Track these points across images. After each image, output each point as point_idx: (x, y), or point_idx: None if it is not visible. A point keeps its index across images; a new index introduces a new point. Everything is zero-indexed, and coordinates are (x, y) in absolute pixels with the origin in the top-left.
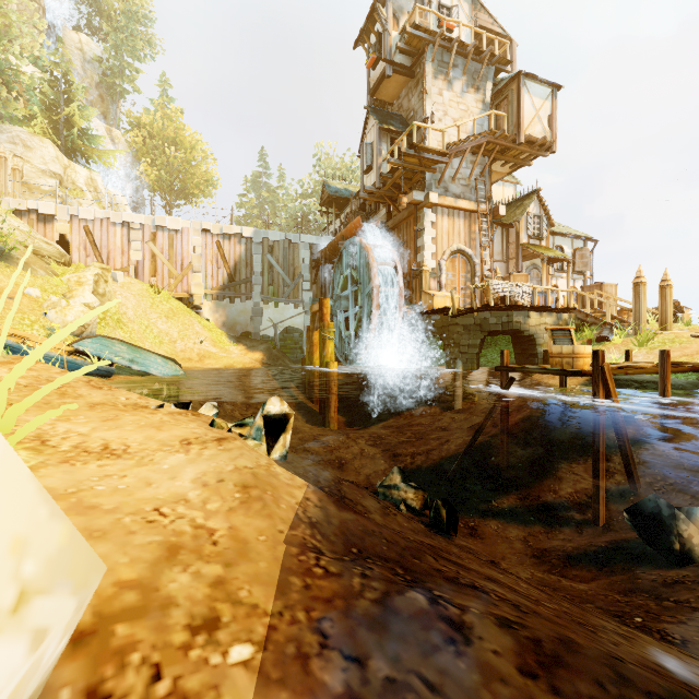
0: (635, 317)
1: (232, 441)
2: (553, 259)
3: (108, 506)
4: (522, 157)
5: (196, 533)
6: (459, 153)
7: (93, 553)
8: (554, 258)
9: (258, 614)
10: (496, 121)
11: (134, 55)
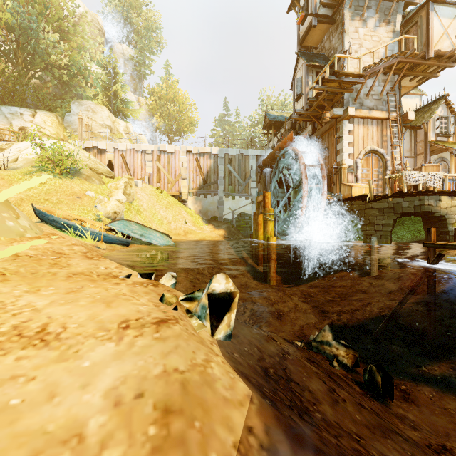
0: None
1: (170, 326)
2: None
3: None
4: (430, 71)
5: None
6: (372, 74)
7: None
8: None
9: None
10: (405, 45)
11: (151, 51)
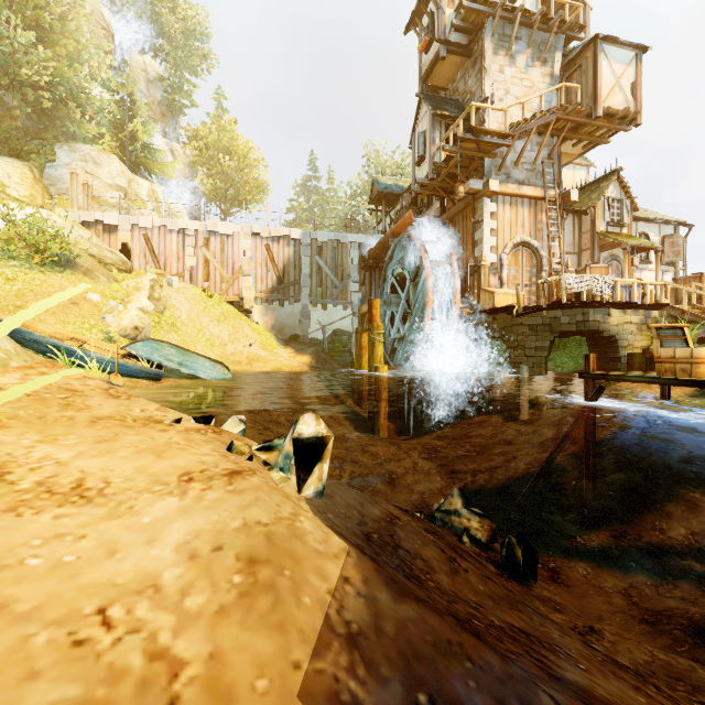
0: None
1: (247, 477)
2: (636, 248)
3: (26, 603)
4: (598, 134)
5: (146, 674)
6: (523, 134)
7: None
8: (638, 247)
9: None
10: (566, 96)
11: (192, 71)
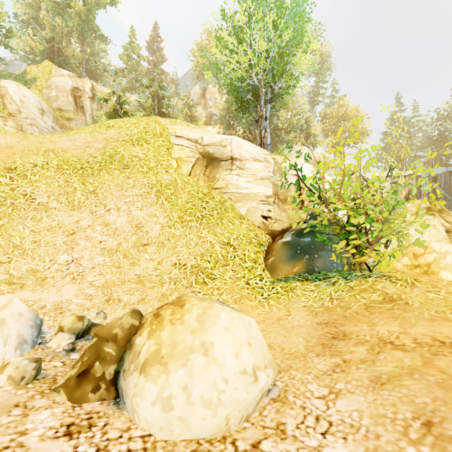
0: None
1: None
2: None
3: None
4: None
5: None
6: None
7: None
8: None
9: None
10: None
11: (324, 81)
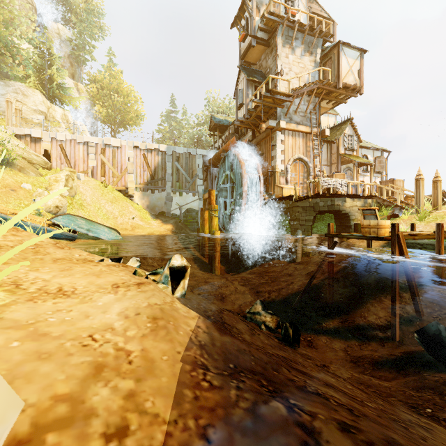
0: (416, 201)
1: (147, 285)
2: (361, 164)
3: (56, 333)
4: (340, 97)
5: (117, 354)
6: (299, 95)
7: (12, 391)
8: (361, 163)
9: (158, 422)
10: (323, 74)
11: (92, 36)
